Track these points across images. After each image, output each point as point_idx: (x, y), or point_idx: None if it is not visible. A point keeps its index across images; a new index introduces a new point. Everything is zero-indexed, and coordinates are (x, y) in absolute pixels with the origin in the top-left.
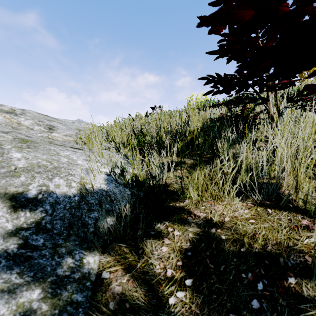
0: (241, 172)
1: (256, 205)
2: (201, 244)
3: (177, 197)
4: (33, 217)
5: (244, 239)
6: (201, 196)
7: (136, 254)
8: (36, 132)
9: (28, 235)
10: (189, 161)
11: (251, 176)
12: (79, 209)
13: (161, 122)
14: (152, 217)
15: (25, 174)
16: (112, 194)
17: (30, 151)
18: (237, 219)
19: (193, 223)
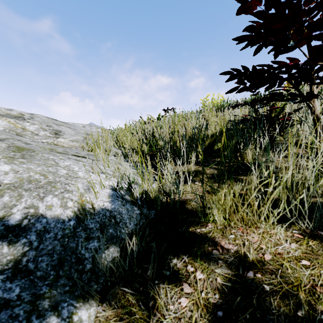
0: (276, 187)
1: (306, 236)
2: (235, 298)
3: (197, 219)
4: (12, 253)
5: (299, 294)
6: (228, 220)
7: (144, 307)
8: (41, 137)
9: (0, 282)
10: (208, 171)
11: (294, 194)
12: (74, 237)
13: (175, 125)
14: (166, 248)
15: (10, 192)
16: (118, 215)
17: (23, 162)
18: (282, 258)
19: (221, 261)
